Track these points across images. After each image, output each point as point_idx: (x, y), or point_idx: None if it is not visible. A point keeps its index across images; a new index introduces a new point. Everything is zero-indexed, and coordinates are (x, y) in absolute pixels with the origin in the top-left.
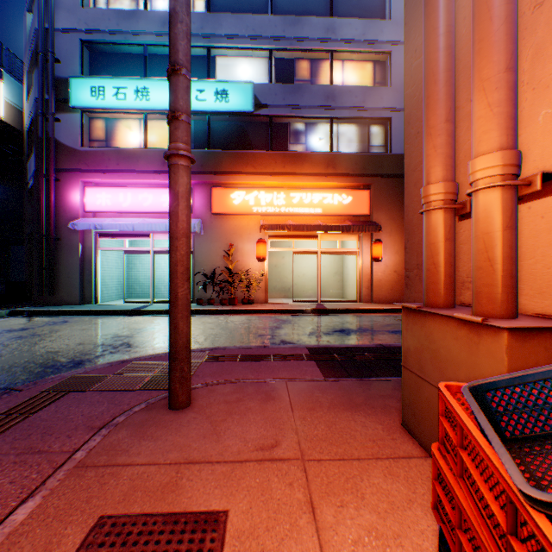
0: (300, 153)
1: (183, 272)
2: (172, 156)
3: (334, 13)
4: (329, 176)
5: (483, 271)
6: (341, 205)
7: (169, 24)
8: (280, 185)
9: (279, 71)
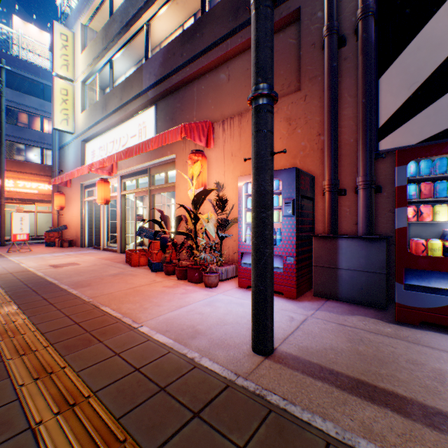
0: (25, 162)
1: (5, 222)
2: (3, 202)
3: (46, 95)
4: (43, 176)
5: (56, 223)
6: (50, 190)
7: (2, 179)
8: (10, 176)
9: (10, 114)
